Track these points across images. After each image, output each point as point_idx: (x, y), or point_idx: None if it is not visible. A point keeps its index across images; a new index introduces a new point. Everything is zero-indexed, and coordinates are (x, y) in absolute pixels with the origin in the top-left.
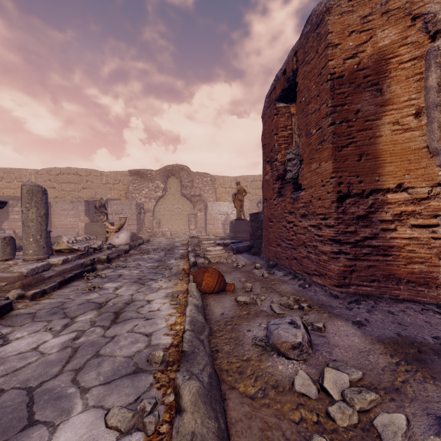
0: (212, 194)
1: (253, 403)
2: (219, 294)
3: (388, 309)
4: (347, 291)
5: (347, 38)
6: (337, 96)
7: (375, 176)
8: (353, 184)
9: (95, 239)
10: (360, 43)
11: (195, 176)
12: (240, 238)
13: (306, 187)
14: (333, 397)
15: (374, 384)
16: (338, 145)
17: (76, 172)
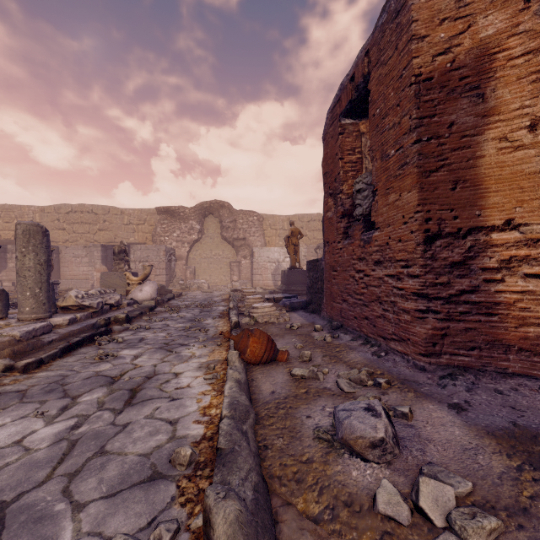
0: (260, 237)
1: (318, 529)
2: (268, 365)
3: (494, 386)
4: (438, 362)
5: (437, 28)
6: (425, 105)
7: (476, 209)
8: (445, 220)
9: (112, 293)
10: (455, 33)
11: (238, 215)
12: (295, 292)
13: (382, 226)
14: (435, 523)
15: (490, 501)
16: (426, 169)
17: (90, 210)
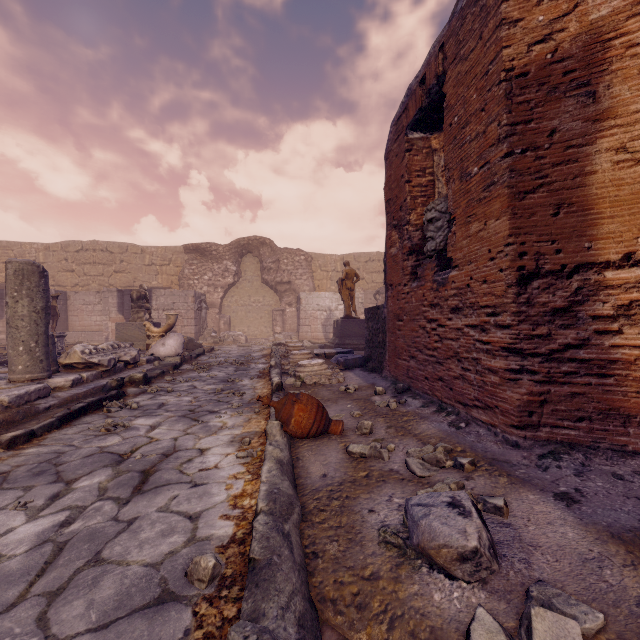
0: (308, 281)
1: None
2: (318, 439)
3: (611, 469)
4: (535, 436)
5: (534, 10)
6: (518, 108)
7: (584, 240)
8: (544, 255)
9: (127, 347)
10: (557, 15)
11: (282, 254)
12: (350, 346)
13: (461, 263)
14: None
15: None
16: (519, 190)
17: (105, 248)
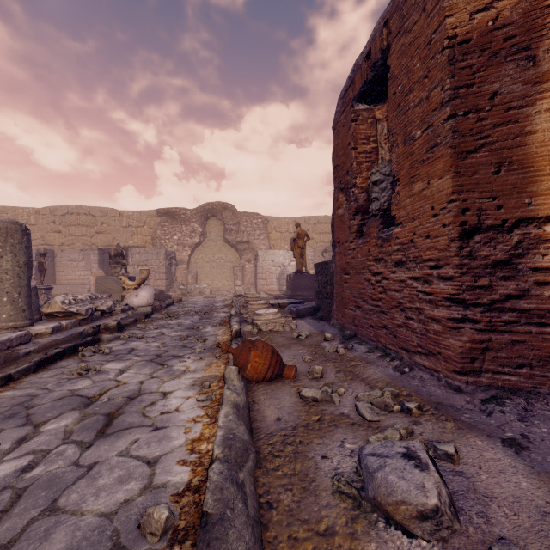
0: (264, 240)
1: None
2: (273, 383)
3: None
4: (477, 382)
5: None
6: (460, 72)
7: (525, 196)
8: (486, 210)
9: (104, 298)
10: None
11: (242, 217)
12: (301, 297)
13: (405, 220)
14: None
15: None
16: (462, 150)
17: (88, 212)
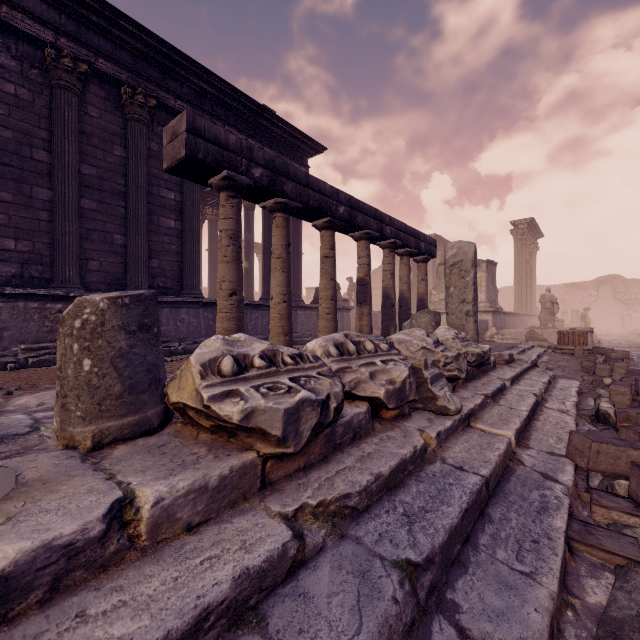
0: None
1: None
2: None
3: None
4: None
5: None
6: None
7: None
8: None
9: None
10: None
11: (629, 283)
12: None
13: None
14: None
15: None
16: None
17: None
